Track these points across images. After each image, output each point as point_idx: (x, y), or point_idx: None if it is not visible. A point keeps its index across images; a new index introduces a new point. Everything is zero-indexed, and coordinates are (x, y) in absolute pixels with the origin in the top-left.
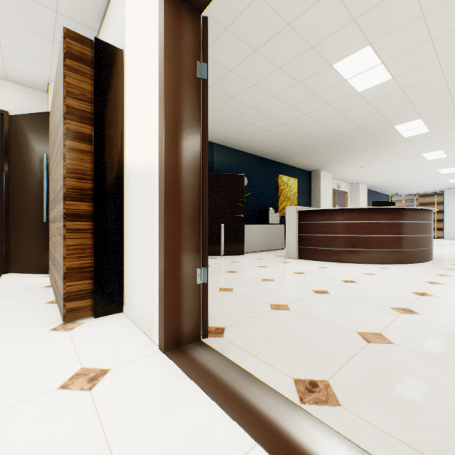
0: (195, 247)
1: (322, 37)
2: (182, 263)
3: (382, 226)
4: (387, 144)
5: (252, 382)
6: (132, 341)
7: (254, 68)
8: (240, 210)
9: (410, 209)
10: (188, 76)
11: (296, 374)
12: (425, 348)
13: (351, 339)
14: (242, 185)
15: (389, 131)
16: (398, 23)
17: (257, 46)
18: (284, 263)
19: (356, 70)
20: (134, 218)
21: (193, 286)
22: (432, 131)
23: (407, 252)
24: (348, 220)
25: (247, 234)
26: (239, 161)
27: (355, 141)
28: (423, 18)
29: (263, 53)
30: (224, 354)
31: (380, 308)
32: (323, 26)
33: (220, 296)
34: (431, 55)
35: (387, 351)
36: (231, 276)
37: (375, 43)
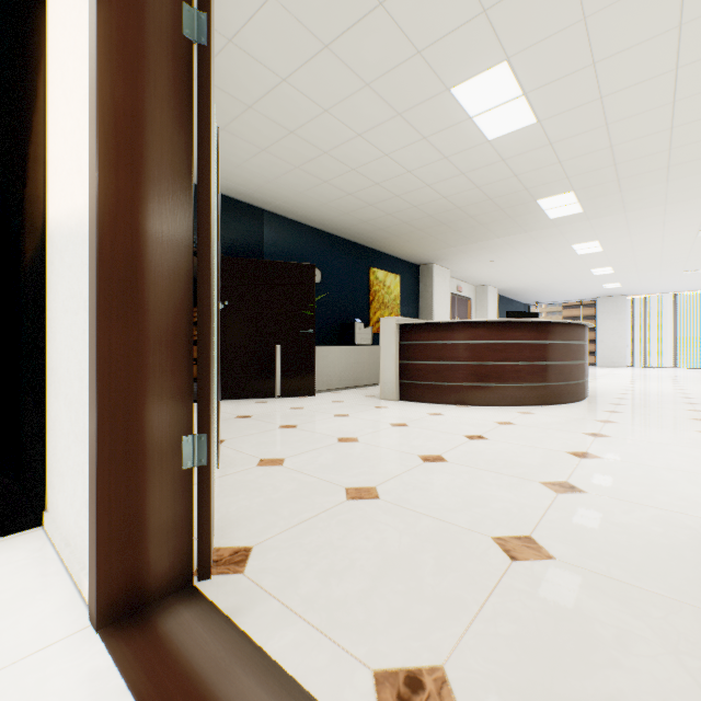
0: (179, 391)
1: (435, 36)
2: (146, 428)
3: (521, 349)
4: (527, 228)
5: (283, 698)
6: (32, 604)
7: (326, 80)
8: (308, 323)
9: (560, 323)
10: (161, 29)
11: (380, 657)
12: (605, 562)
13: (484, 554)
14: (310, 281)
15: (531, 208)
16: (549, 28)
17: (329, 38)
18: (377, 408)
19: (486, 103)
20: (59, 332)
21: (175, 474)
22: (587, 211)
23: (555, 387)
24: (473, 340)
25: (320, 362)
26: (308, 242)
27: (482, 221)
28: (584, 25)
29: (339, 53)
30: (235, 619)
31: (526, 484)
32: (437, 16)
33: (258, 477)
34: (593, 89)
35: (545, 577)
36: (285, 436)
37: (514, 57)
